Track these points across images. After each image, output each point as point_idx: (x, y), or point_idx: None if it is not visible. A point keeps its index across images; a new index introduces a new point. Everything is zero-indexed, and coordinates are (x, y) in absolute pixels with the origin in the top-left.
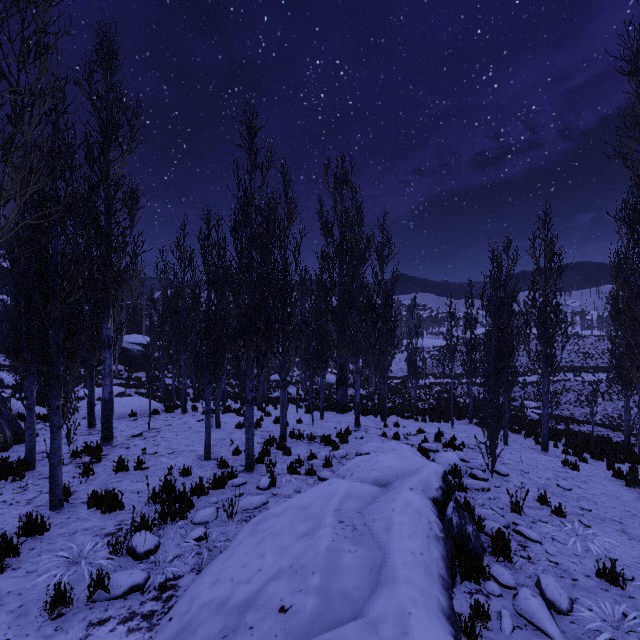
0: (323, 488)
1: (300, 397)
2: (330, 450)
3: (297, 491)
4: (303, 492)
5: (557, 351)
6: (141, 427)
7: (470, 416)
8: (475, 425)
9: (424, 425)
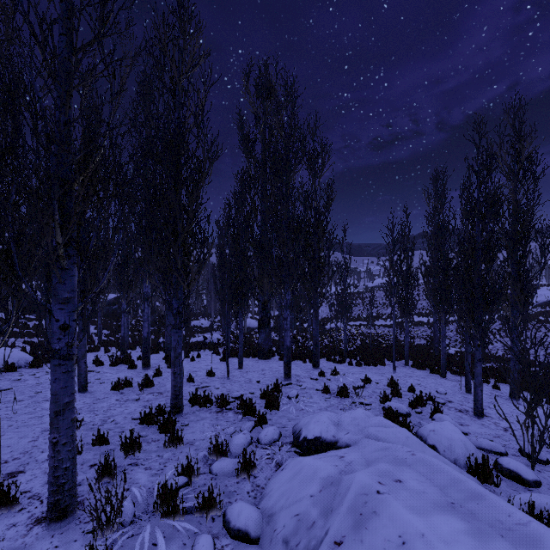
0: None
1: (219, 342)
2: (252, 427)
3: None
4: None
5: (451, 295)
6: None
7: (406, 357)
8: (412, 367)
9: (362, 370)
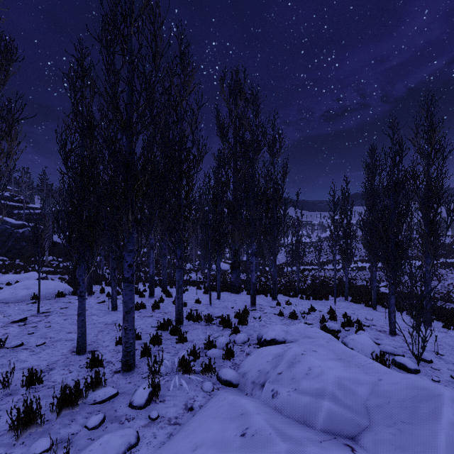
0: (233, 452)
1: (200, 280)
2: (229, 334)
3: (188, 407)
4: (197, 409)
5: None
6: (33, 311)
7: (346, 294)
8: (351, 302)
9: (310, 303)
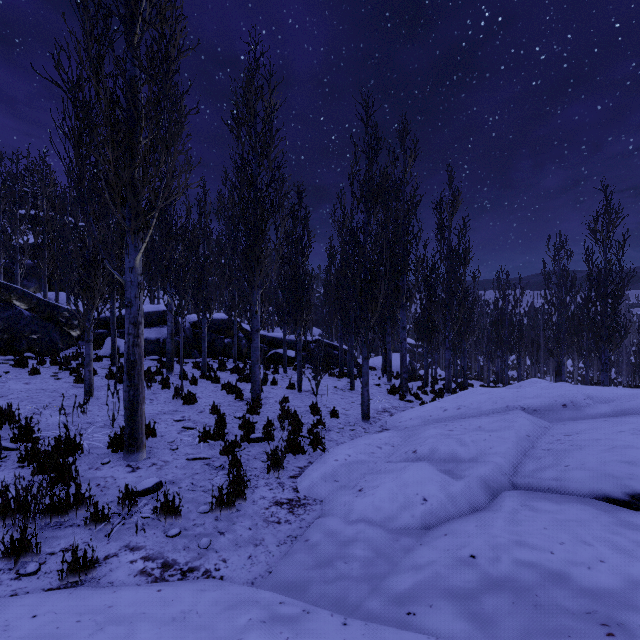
0: None
1: None
2: None
3: None
4: None
5: None
6: None
7: None
8: None
9: None
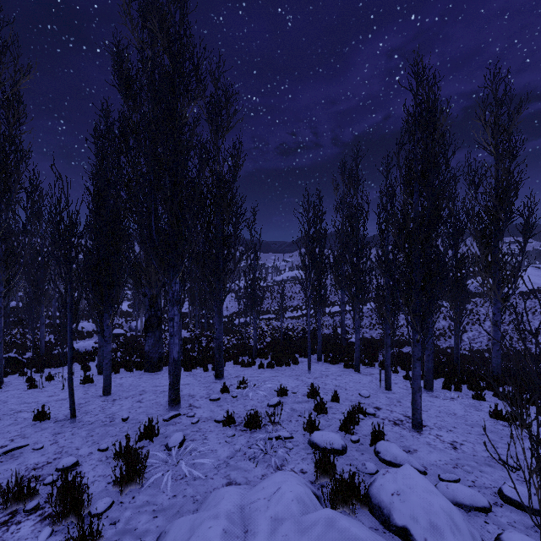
0: None
1: None
2: None
3: None
4: None
5: None
6: None
7: (319, 352)
8: (325, 362)
9: (275, 374)
